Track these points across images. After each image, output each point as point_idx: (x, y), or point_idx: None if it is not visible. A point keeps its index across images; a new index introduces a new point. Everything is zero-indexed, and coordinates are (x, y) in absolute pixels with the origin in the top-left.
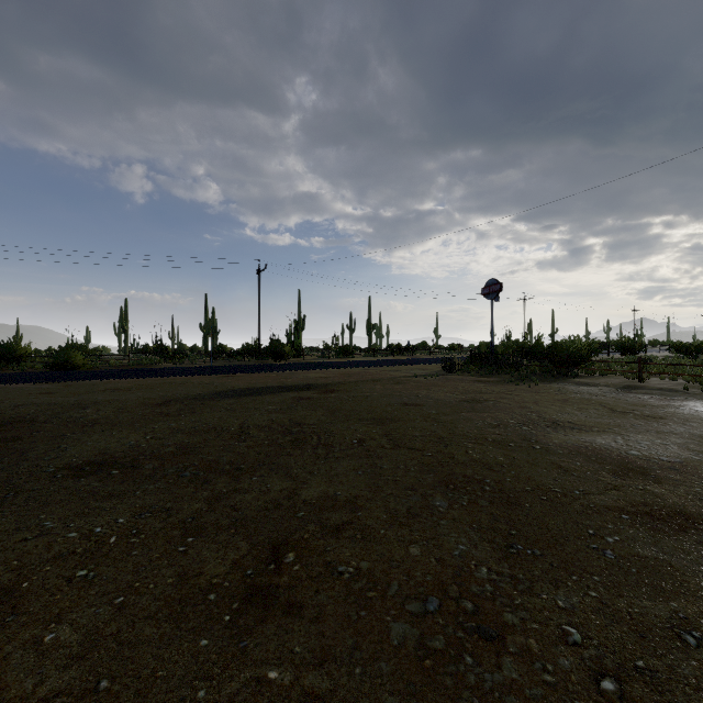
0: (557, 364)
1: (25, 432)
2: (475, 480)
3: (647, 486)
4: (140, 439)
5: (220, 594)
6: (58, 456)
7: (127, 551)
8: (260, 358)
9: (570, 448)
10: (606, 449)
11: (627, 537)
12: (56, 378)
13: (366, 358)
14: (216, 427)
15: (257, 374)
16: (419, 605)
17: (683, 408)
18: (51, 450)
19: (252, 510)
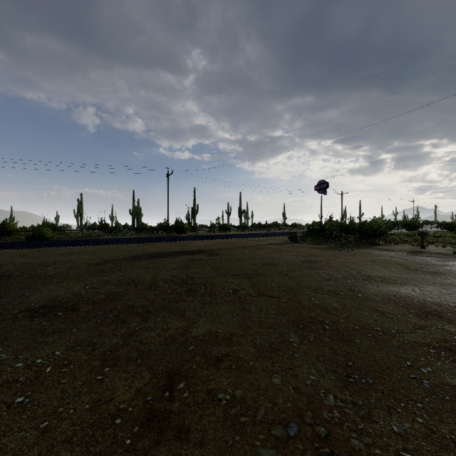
0: (365, 236)
1: (3, 283)
2: (317, 321)
3: (444, 326)
4: (81, 289)
5: (124, 419)
6: (22, 301)
7: (58, 380)
8: (169, 232)
9: (383, 296)
10: (409, 297)
11: (437, 368)
12: (32, 245)
13: (238, 232)
14: (135, 280)
15: (166, 242)
16: (282, 431)
17: (455, 266)
18: (18, 297)
19: (155, 344)
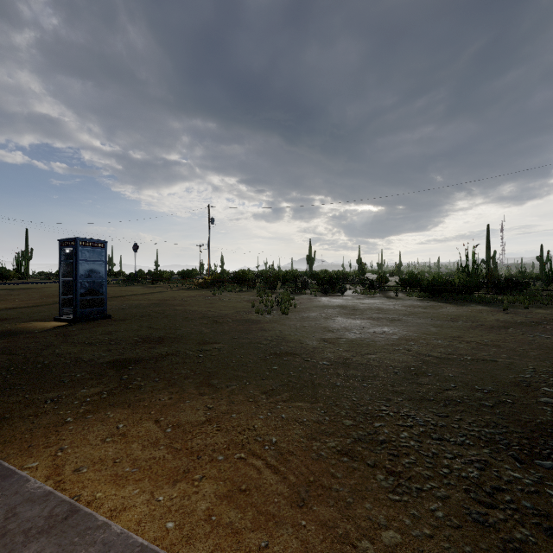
0: (155, 280)
1: None
2: (49, 296)
3: None
4: None
5: None
6: None
7: None
8: None
9: None
10: None
11: None
12: None
13: None
14: None
15: None
16: (23, 300)
17: (143, 289)
18: None
19: None
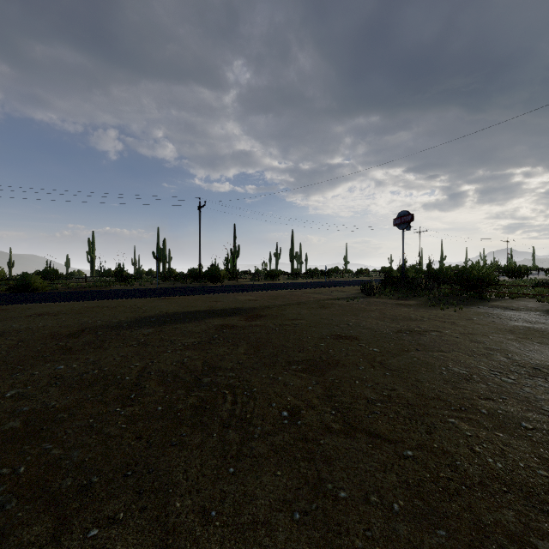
0: (467, 287)
1: None
2: None
3: None
4: None
5: None
6: None
7: None
8: (200, 281)
9: None
10: None
11: None
12: (1, 301)
13: (289, 281)
14: (108, 375)
15: (192, 296)
16: None
17: None
18: None
19: None
